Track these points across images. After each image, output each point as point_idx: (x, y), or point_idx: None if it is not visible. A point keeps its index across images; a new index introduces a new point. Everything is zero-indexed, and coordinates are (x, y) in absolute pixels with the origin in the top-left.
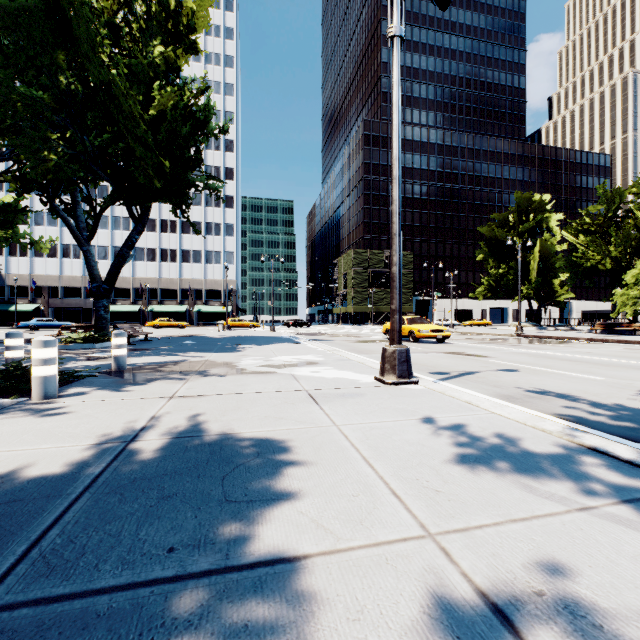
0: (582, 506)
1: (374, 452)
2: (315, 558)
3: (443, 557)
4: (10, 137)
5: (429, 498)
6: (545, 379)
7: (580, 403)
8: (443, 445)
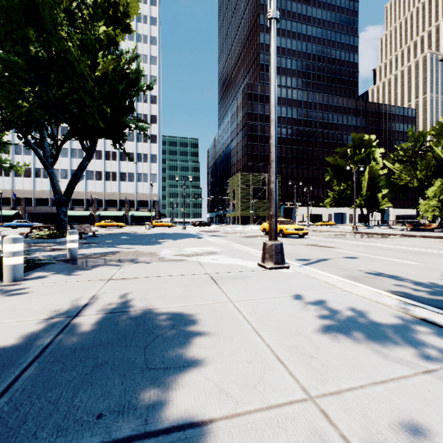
0: (425, 369)
1: (261, 323)
2: (219, 422)
3: (324, 419)
4: None
5: (307, 363)
6: (377, 264)
7: (405, 282)
8: (312, 317)
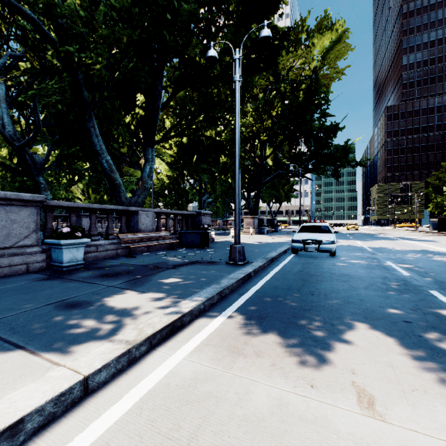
0: None
1: None
2: None
3: None
4: (265, 198)
5: None
6: None
7: None
8: None
